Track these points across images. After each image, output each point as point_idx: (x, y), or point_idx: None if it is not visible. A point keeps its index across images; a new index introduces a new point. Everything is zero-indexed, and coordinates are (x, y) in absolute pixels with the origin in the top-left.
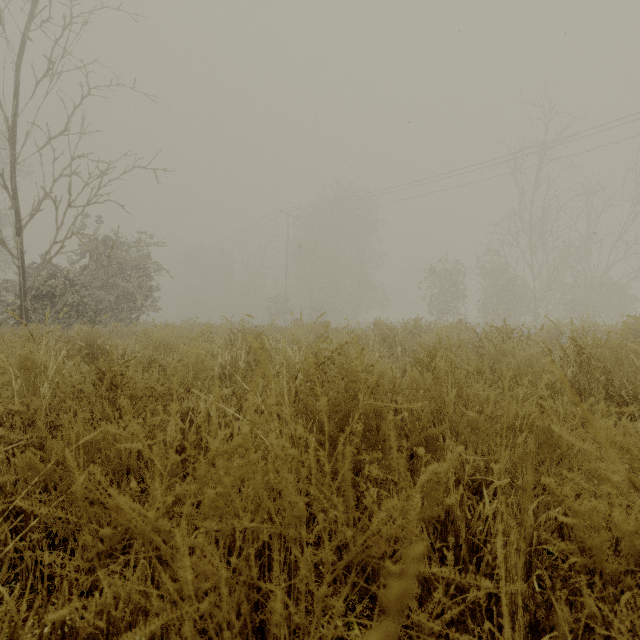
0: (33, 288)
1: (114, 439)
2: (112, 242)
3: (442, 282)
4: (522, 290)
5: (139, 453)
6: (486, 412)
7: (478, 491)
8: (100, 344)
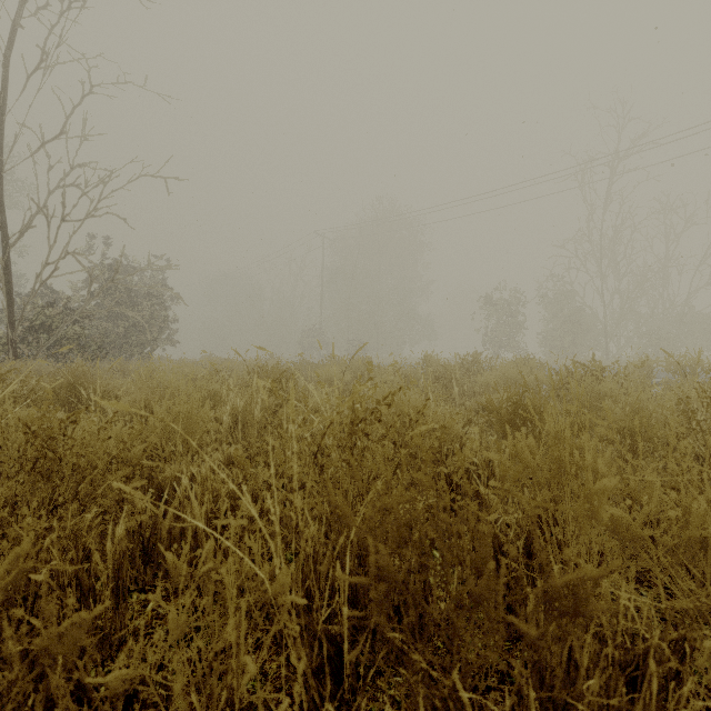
0: (22, 318)
1: (48, 533)
2: (116, 264)
3: (498, 312)
4: (590, 321)
5: (52, 578)
6: (646, 511)
7: (645, 661)
8: (86, 385)
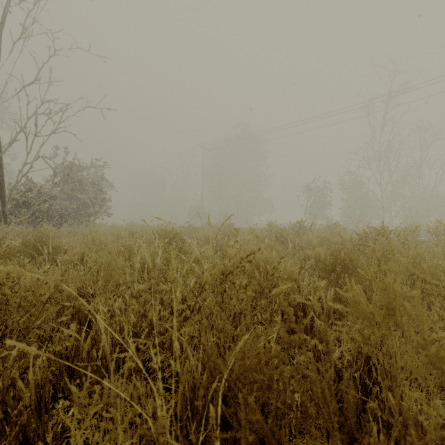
0: (10, 198)
1: None
2: (71, 164)
3: (314, 195)
4: (372, 201)
5: None
6: None
7: None
8: (46, 242)
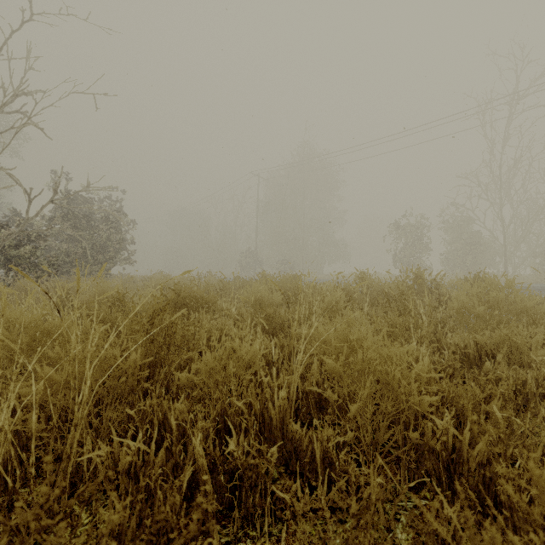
0: None
1: None
2: (55, 185)
3: (407, 236)
4: (487, 243)
5: None
6: None
7: None
8: None
